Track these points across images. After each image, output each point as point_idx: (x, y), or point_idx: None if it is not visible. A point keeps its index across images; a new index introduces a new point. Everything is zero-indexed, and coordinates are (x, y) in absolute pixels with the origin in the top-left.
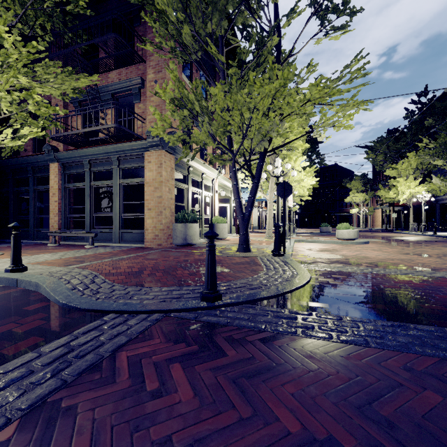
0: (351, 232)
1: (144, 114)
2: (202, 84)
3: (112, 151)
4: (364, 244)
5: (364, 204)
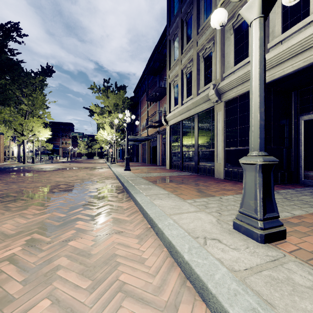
0: None
1: None
2: None
3: None
4: None
5: None
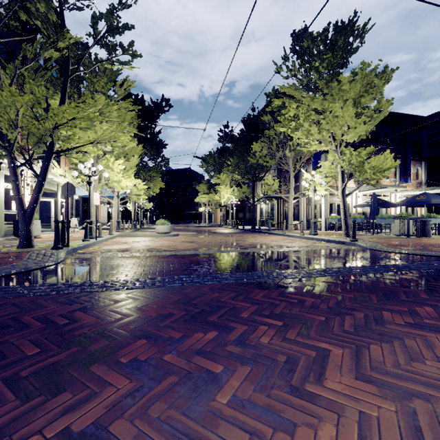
0: (165, 227)
1: None
2: None
3: None
4: (173, 236)
5: (210, 204)
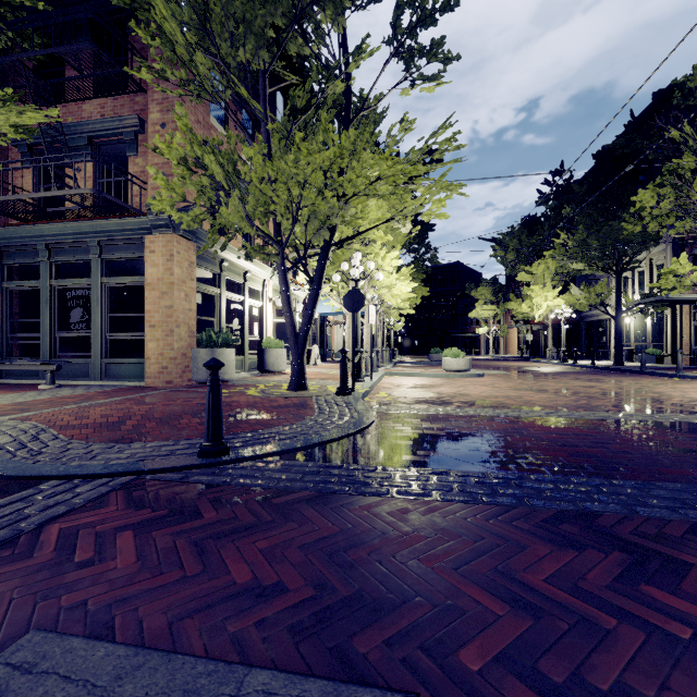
0: (461, 361)
1: (144, 175)
2: (237, 137)
3: (89, 231)
4: (477, 378)
5: (495, 322)
